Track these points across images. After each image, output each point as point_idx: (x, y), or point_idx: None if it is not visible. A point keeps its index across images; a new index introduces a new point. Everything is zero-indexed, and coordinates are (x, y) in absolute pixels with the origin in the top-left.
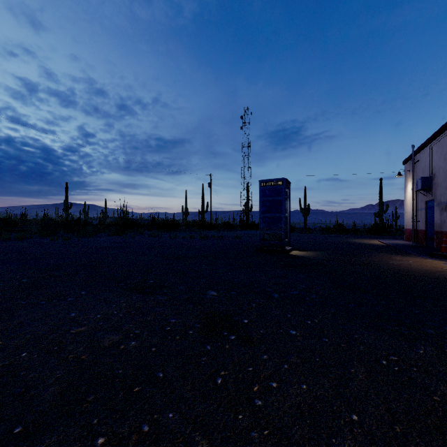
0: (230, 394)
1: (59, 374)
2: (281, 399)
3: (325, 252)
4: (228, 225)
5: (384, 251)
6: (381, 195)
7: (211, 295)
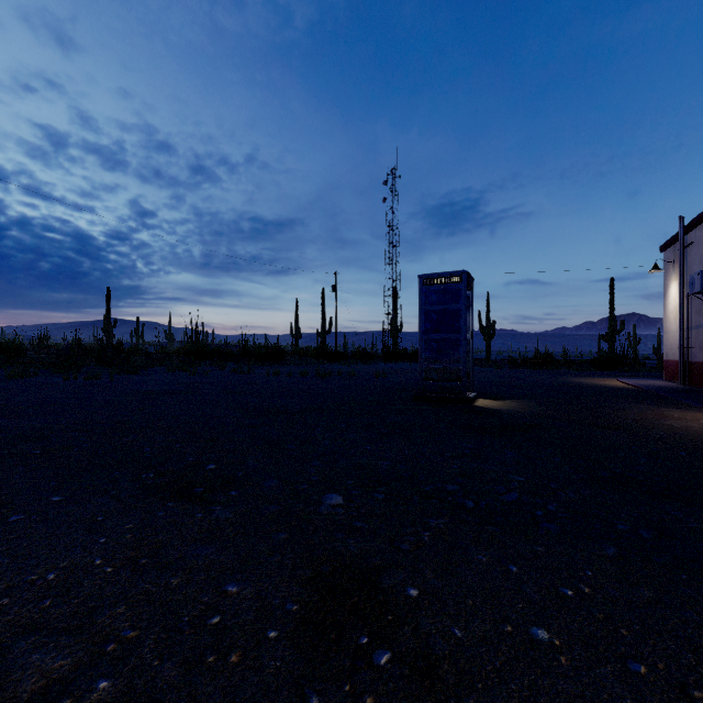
0: None
1: None
2: None
3: (537, 402)
4: (364, 355)
5: (641, 400)
6: (613, 306)
7: (332, 504)
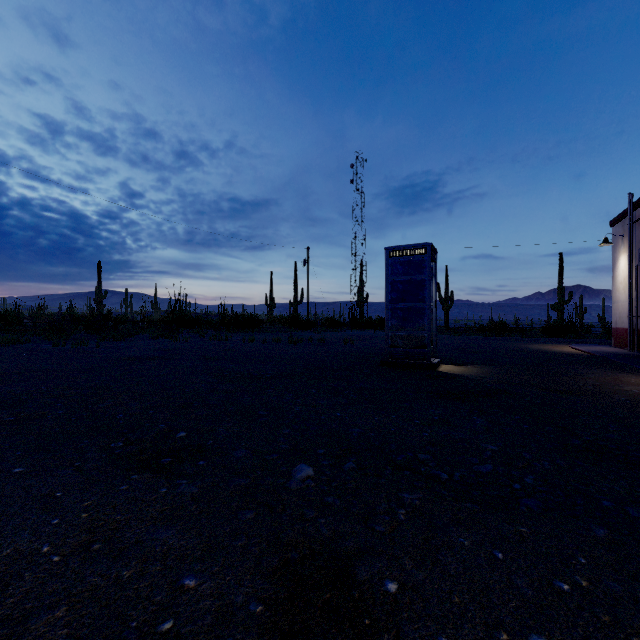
0: None
1: None
2: None
3: (497, 367)
4: (333, 323)
5: (596, 366)
6: (561, 278)
7: (302, 477)
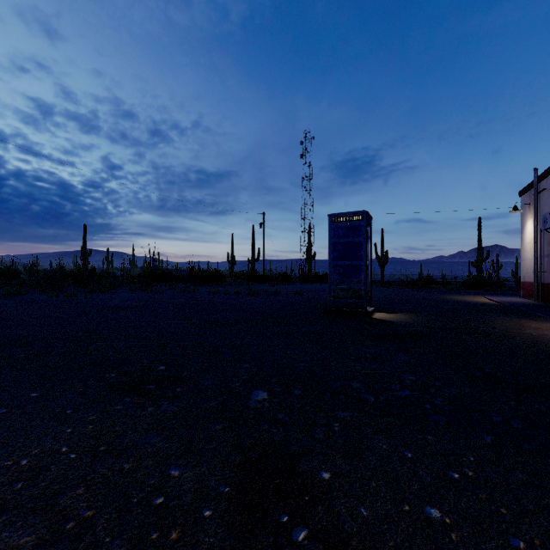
0: None
1: None
2: None
3: (422, 315)
4: (285, 277)
5: (504, 314)
6: (480, 239)
7: (258, 399)
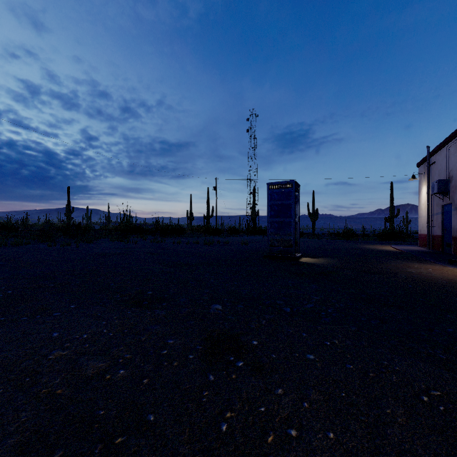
0: (237, 449)
1: (24, 417)
2: (304, 456)
3: (337, 259)
4: (234, 231)
5: (399, 258)
6: (392, 200)
7: (216, 309)
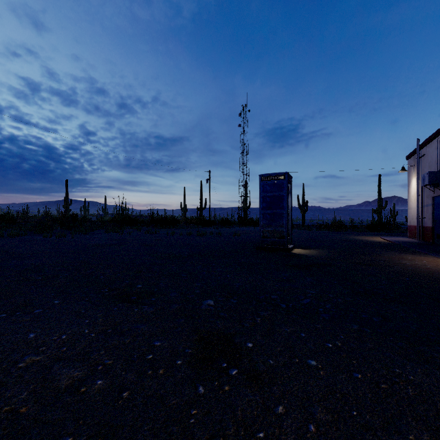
0: None
1: None
2: None
3: (329, 250)
4: (227, 222)
5: (391, 249)
6: (380, 192)
7: (208, 305)
